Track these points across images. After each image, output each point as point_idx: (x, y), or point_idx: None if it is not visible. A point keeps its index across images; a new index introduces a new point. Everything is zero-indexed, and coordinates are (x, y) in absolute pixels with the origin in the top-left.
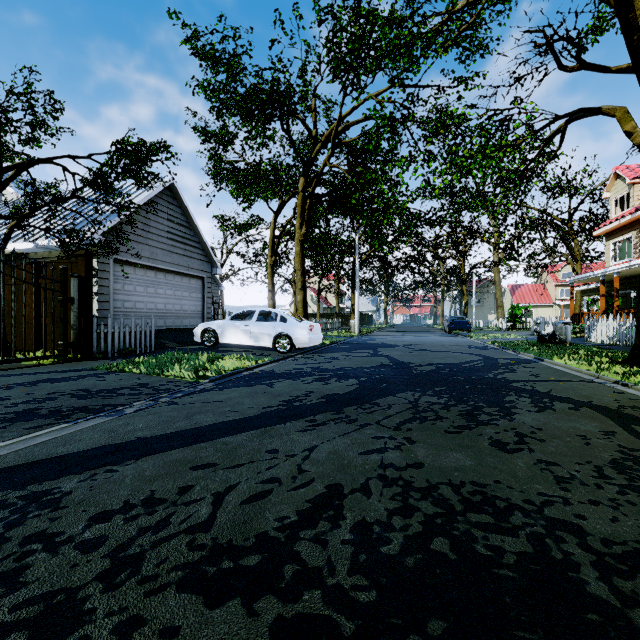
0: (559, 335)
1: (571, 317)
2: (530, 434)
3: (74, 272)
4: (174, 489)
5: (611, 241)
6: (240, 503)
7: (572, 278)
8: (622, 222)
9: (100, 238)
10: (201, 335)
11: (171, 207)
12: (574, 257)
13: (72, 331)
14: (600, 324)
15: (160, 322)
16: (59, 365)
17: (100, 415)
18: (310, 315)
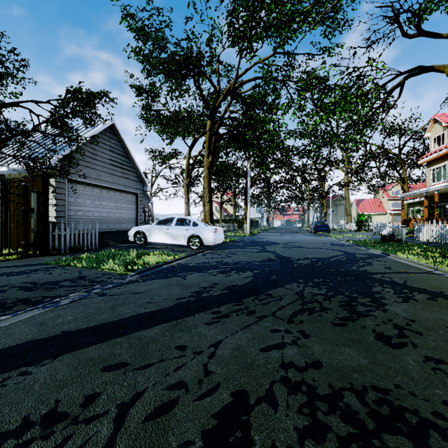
0: (397, 235)
1: (402, 222)
2: (406, 326)
3: (34, 188)
4: (80, 398)
5: (431, 168)
6: (143, 419)
7: (403, 194)
8: (439, 154)
9: (55, 163)
10: (134, 236)
11: (112, 141)
12: (403, 179)
13: (32, 233)
14: (426, 227)
15: (104, 226)
16: (20, 260)
17: (38, 307)
18: (215, 220)
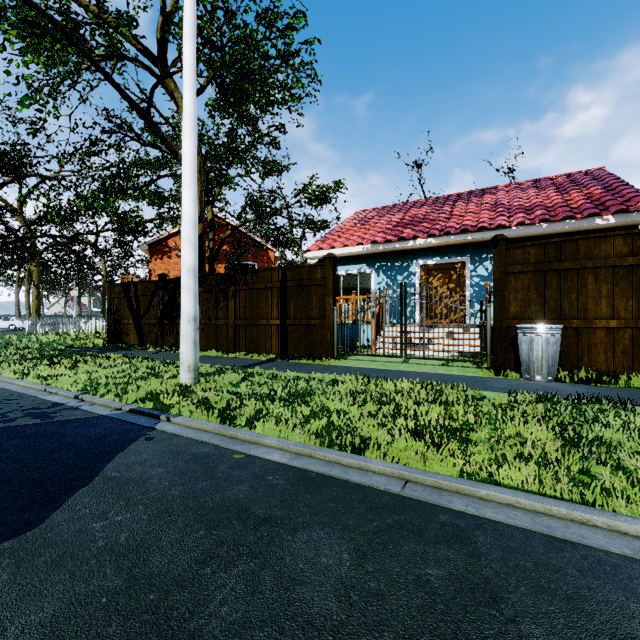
0: None
1: None
2: None
3: None
4: None
5: None
6: None
7: None
8: None
9: None
10: None
11: None
12: None
13: None
14: None
15: None
16: None
17: None
18: None
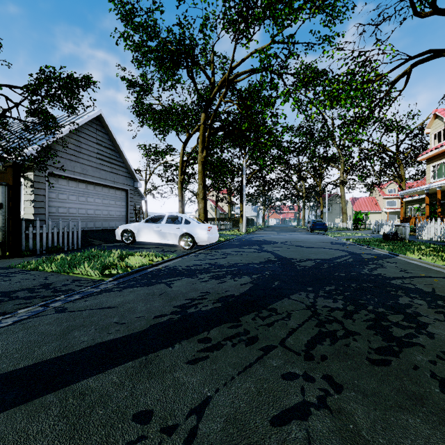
0: (400, 234)
1: (401, 220)
2: None
3: (4, 181)
4: None
5: (431, 164)
6: None
7: (402, 192)
8: (440, 150)
9: (30, 153)
10: (121, 235)
11: (99, 134)
12: (400, 177)
13: (0, 232)
14: (429, 225)
15: (90, 224)
16: None
17: None
18: (210, 219)
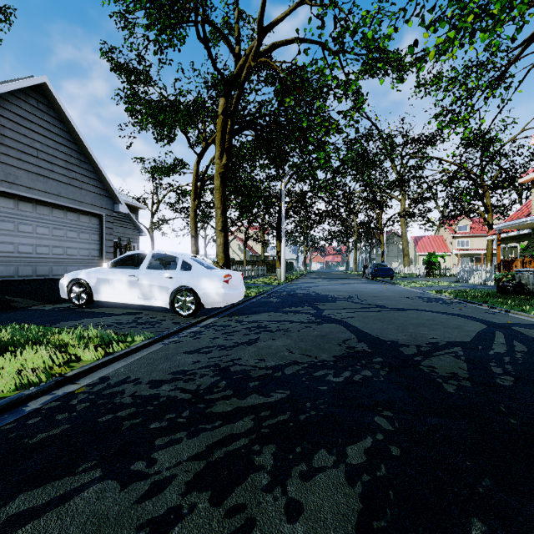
0: (526, 285)
1: (498, 264)
2: None
3: None
4: None
5: None
6: None
7: (501, 224)
8: None
9: None
10: (67, 289)
11: (45, 118)
12: (486, 208)
13: None
14: None
15: (25, 270)
16: None
17: None
18: (238, 262)
